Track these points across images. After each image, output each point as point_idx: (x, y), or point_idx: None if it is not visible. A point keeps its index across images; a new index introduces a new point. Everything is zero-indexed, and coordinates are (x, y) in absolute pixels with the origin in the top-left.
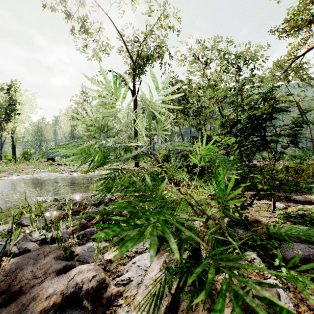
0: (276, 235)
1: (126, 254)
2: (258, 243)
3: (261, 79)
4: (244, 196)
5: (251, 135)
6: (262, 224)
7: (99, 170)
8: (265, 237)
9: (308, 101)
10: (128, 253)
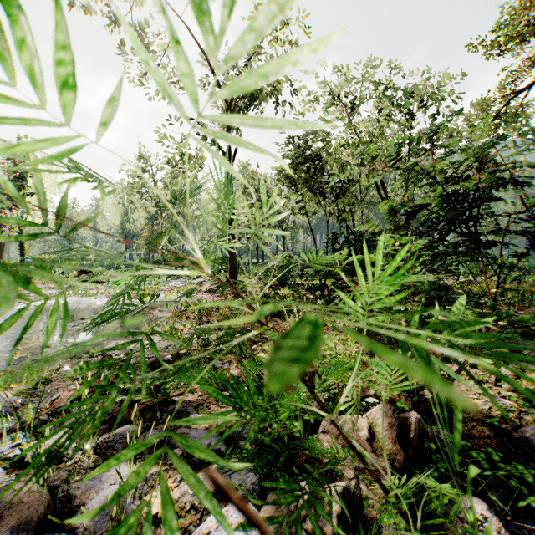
0: (515, 442)
1: (192, 502)
2: (486, 472)
3: (451, 133)
4: (443, 359)
5: (450, 231)
6: (478, 415)
7: (166, 294)
8: (497, 454)
9: (532, 171)
10: (196, 498)
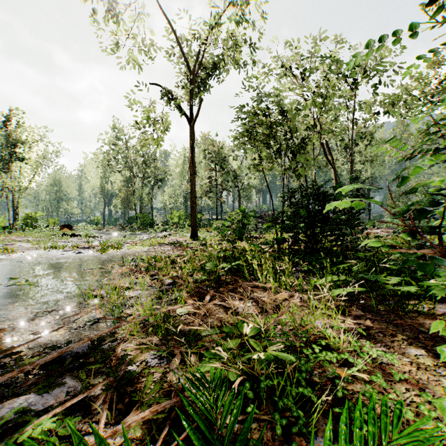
0: None
1: None
2: None
3: (392, 100)
4: None
5: None
6: None
7: (129, 247)
8: None
9: None
10: None
